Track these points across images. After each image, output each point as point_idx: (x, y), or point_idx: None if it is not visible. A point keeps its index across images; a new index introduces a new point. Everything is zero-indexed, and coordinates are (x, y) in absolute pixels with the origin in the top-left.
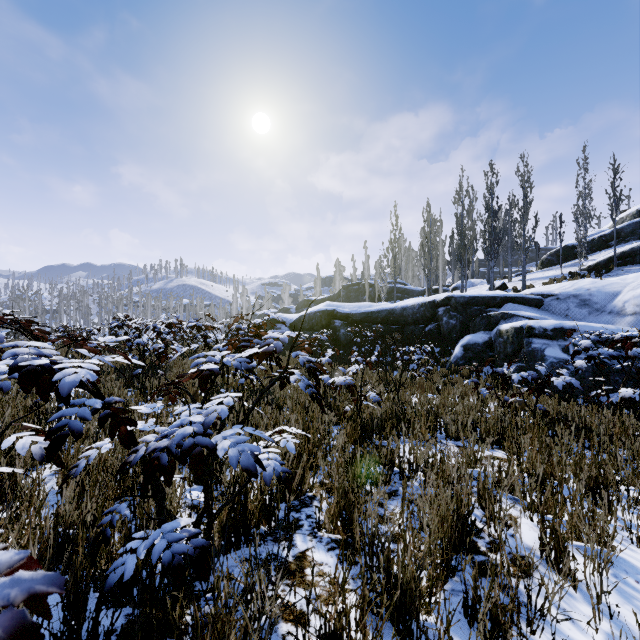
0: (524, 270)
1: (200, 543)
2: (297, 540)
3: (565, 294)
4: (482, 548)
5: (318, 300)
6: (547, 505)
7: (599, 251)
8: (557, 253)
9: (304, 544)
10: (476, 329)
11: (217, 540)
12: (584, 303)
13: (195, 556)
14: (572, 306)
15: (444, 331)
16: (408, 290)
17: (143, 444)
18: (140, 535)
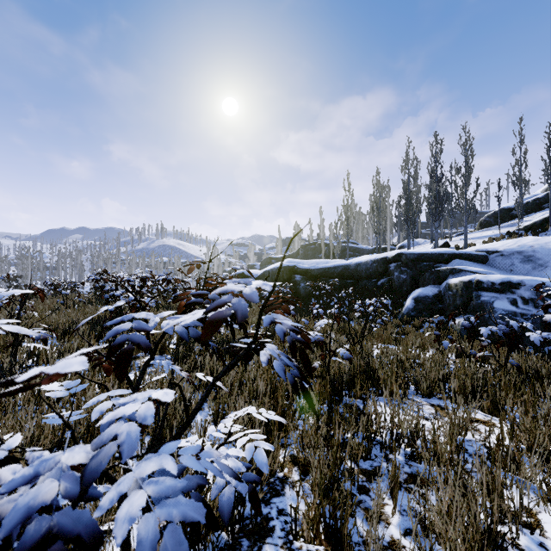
0: (466, 230)
1: None
2: None
3: (509, 251)
4: None
5: (279, 258)
6: None
7: (533, 213)
8: (494, 215)
9: None
10: (425, 283)
11: None
12: (528, 259)
13: None
14: (516, 262)
15: (395, 285)
16: (359, 249)
17: None
18: None
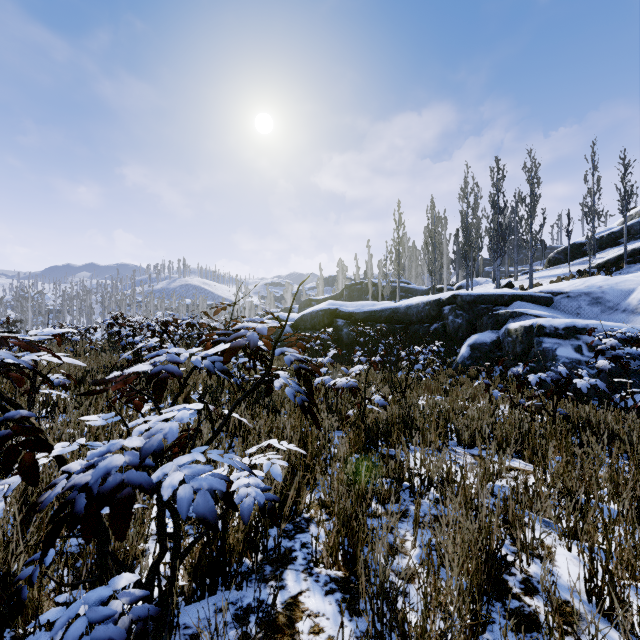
0: (531, 268)
1: (145, 612)
2: (288, 579)
3: (576, 292)
4: (514, 589)
5: (321, 300)
6: (590, 534)
7: (608, 249)
8: (564, 251)
9: (297, 585)
10: (483, 328)
11: (187, 584)
12: (596, 301)
13: (135, 633)
14: (584, 304)
15: (450, 330)
16: (412, 289)
17: (65, 475)
18: (65, 599)
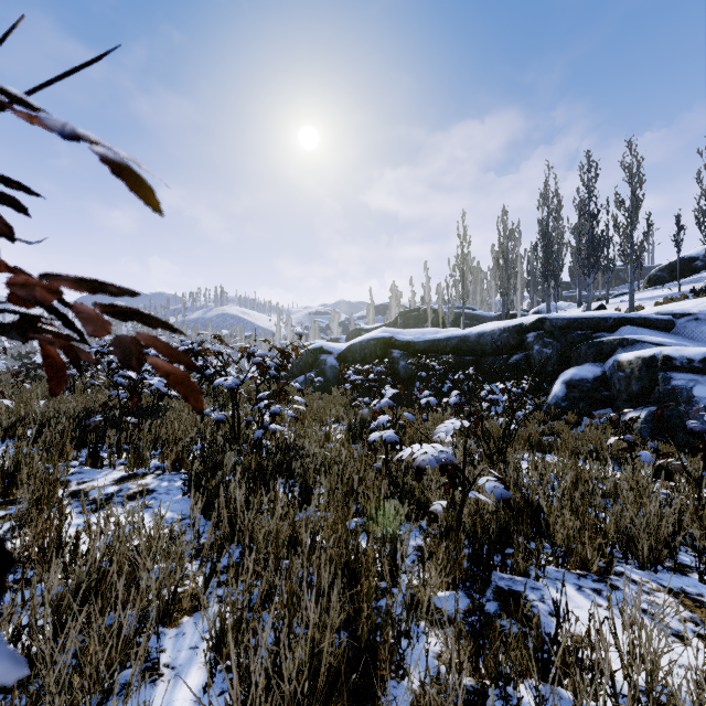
0: (632, 287)
1: None
2: None
3: None
4: None
5: (371, 329)
6: None
7: None
8: (669, 267)
9: None
10: (581, 360)
11: None
12: None
13: None
14: None
15: (535, 363)
16: (478, 316)
17: None
18: None
